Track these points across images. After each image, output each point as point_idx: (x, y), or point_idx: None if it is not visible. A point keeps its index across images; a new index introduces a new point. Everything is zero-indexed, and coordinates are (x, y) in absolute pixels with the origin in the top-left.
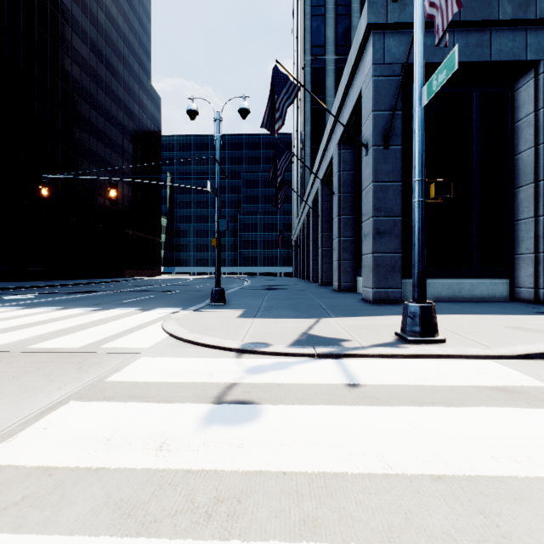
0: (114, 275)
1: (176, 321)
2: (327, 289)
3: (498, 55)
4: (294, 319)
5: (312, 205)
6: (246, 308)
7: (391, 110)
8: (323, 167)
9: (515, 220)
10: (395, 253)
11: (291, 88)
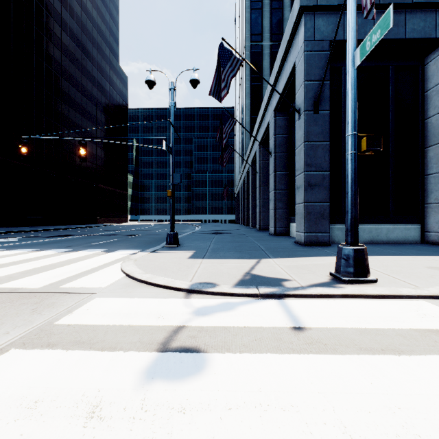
0: (89, 222)
1: (133, 262)
2: (264, 233)
3: (412, 33)
4: (238, 259)
5: (251, 164)
6: (196, 250)
7: (320, 80)
8: (261, 132)
9: (425, 175)
10: (324, 203)
11: (234, 62)
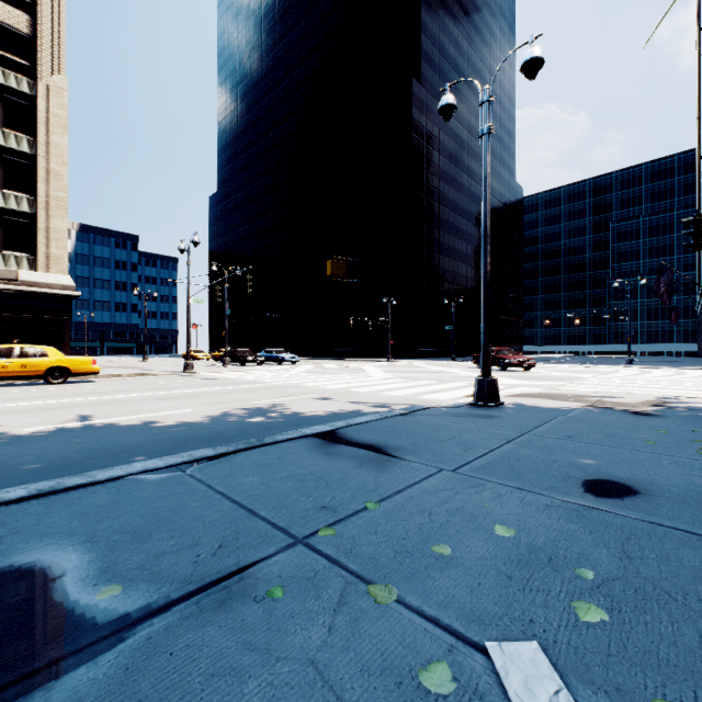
0: None
1: (622, 366)
2: None
3: None
4: (667, 367)
5: None
6: (645, 366)
7: None
8: None
9: None
10: None
11: (669, 273)
